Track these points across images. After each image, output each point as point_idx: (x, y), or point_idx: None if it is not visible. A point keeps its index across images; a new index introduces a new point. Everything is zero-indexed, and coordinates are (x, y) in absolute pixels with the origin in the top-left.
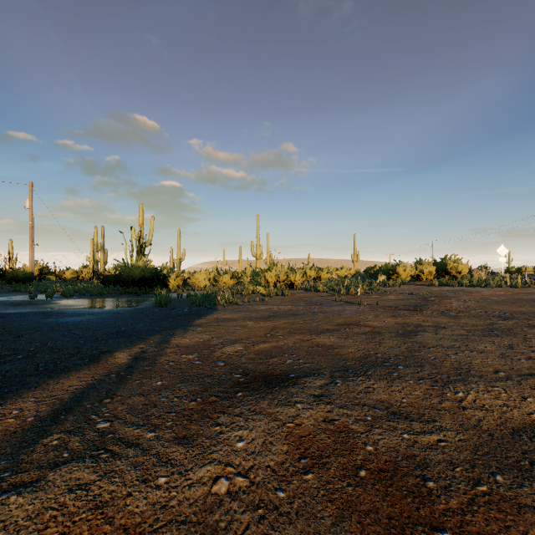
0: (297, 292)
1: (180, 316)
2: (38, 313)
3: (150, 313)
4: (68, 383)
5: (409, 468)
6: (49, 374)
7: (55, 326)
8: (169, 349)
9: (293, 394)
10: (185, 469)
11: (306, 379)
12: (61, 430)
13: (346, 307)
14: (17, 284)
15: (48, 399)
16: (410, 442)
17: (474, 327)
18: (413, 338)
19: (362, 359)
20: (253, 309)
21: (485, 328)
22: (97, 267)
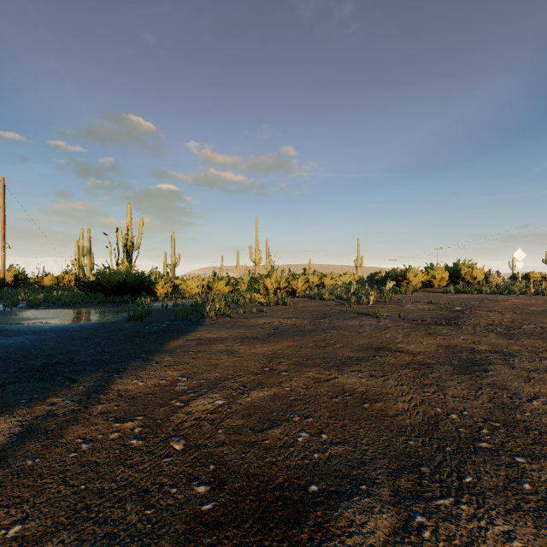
0: (300, 301)
1: (153, 335)
2: None
3: (116, 329)
4: None
5: None
6: None
7: None
8: (100, 404)
9: None
10: None
11: (347, 511)
12: None
13: (363, 320)
14: None
15: None
16: None
17: None
18: (485, 376)
19: (431, 431)
20: (249, 324)
21: None
22: (83, 273)
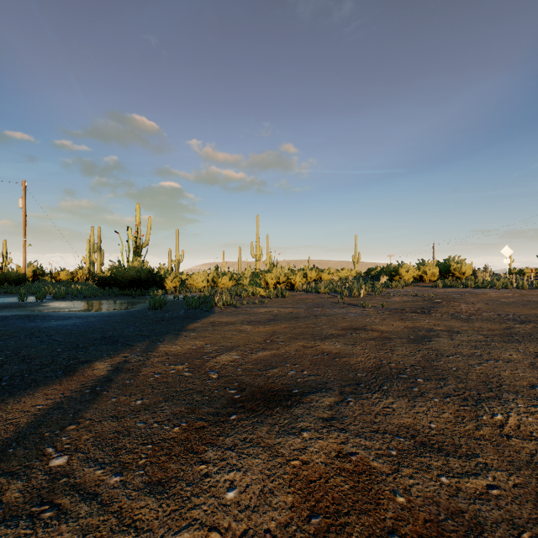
0: (297, 294)
1: (174, 319)
2: (22, 316)
3: (142, 316)
4: (32, 402)
5: (458, 533)
6: (11, 391)
7: (35, 331)
8: (156, 357)
9: (298, 418)
10: (153, 537)
11: (312, 396)
12: (3, 471)
13: (350, 309)
14: (8, 286)
15: (0, 424)
16: (451, 489)
17: (490, 331)
18: (427, 344)
19: (374, 370)
20: (252, 312)
21: (502, 332)
22: (93, 269)
